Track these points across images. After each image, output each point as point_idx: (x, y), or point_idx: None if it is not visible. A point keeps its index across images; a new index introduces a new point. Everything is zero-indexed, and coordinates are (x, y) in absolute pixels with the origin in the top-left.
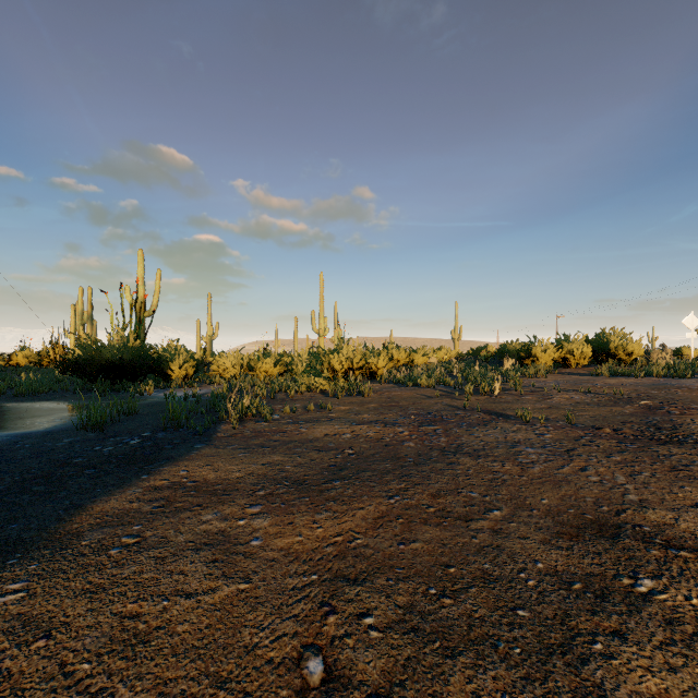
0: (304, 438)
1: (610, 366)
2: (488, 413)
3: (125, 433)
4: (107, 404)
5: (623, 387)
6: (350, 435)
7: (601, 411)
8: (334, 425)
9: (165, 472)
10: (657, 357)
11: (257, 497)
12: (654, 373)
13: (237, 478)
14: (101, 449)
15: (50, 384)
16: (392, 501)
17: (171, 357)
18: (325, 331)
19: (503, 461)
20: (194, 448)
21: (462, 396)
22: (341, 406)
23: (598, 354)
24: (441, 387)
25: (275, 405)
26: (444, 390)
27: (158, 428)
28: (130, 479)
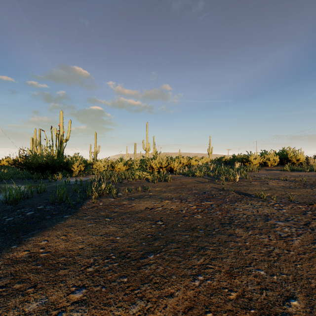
0: (133, 210)
1: (290, 166)
2: (238, 193)
3: (29, 206)
4: (25, 187)
5: (302, 177)
6: (161, 208)
7: (301, 192)
8: (151, 201)
9: (31, 242)
10: (312, 161)
11: (86, 275)
12: (314, 169)
13: (79, 249)
14: (5, 219)
15: (11, 175)
16: (196, 283)
17: (73, 161)
18: (149, 149)
19: (267, 234)
20: (62, 219)
21: (219, 182)
22: (156, 187)
23: (282, 160)
24: (206, 177)
25: (121, 186)
26: (208, 178)
27: (50, 202)
28: (2, 249)
